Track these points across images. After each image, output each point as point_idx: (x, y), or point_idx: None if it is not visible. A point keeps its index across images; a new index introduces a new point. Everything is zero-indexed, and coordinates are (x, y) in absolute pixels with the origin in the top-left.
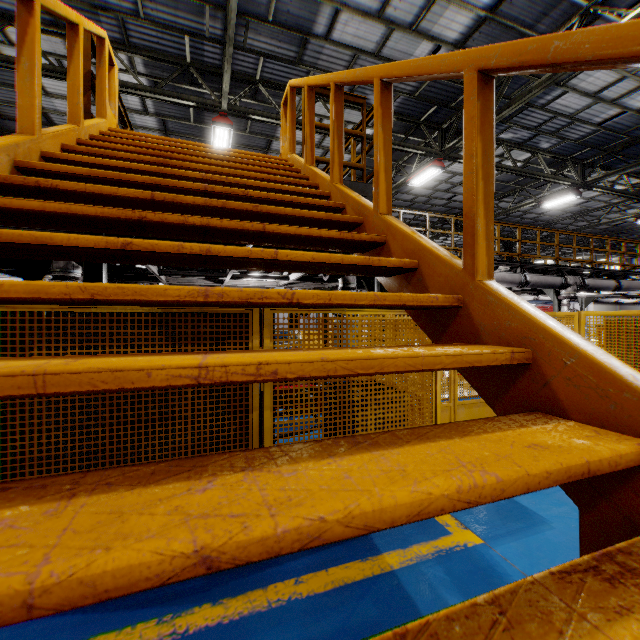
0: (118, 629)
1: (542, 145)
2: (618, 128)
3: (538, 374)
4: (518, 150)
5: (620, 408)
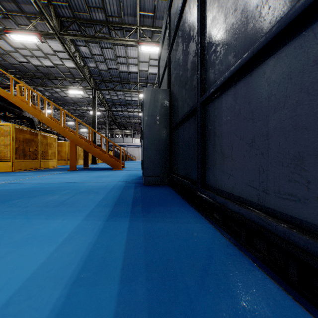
0: (36, 170)
1: (46, 93)
2: (66, 98)
3: (82, 138)
4: (39, 92)
5: (85, 139)
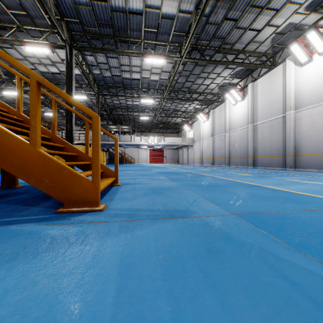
0: None
1: None
2: None
3: None
4: None
5: (6, 107)
